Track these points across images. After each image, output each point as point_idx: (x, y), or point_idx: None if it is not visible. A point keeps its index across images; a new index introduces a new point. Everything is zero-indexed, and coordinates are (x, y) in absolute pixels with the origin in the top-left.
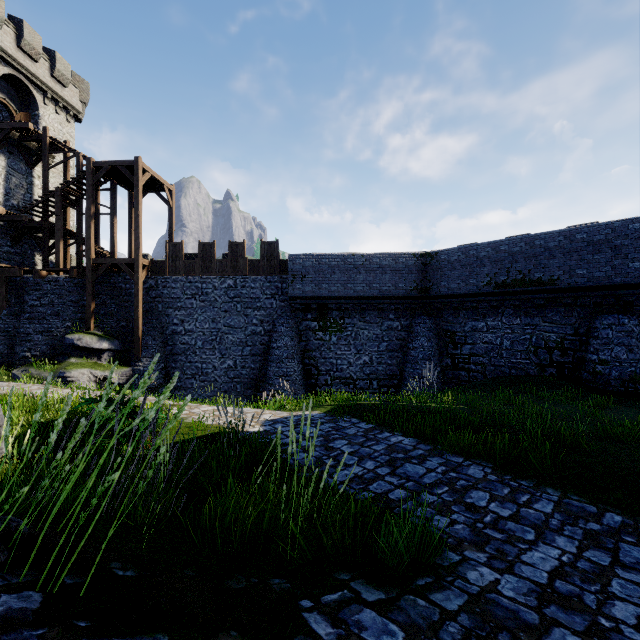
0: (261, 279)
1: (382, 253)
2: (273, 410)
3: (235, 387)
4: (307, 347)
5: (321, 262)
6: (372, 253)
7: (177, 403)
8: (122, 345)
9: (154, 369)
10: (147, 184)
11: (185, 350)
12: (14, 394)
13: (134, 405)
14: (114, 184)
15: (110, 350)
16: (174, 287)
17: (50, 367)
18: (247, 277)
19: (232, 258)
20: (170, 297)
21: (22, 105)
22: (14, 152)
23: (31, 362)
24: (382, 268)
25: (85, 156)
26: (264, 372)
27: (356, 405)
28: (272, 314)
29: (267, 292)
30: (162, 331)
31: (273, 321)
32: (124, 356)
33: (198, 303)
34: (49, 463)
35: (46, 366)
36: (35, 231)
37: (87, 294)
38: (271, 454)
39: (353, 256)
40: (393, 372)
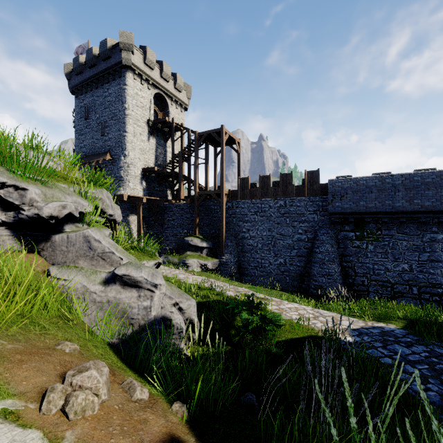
0: (305, 199)
1: (424, 171)
2: (343, 314)
3: (285, 278)
4: (344, 253)
5: (358, 184)
6: (412, 172)
7: (265, 297)
8: (213, 244)
9: (231, 261)
10: (225, 141)
11: (250, 249)
12: (171, 277)
13: (260, 309)
14: (207, 144)
15: (207, 247)
16: (243, 207)
17: (178, 256)
18: (294, 198)
19: (282, 185)
20: (240, 214)
21: (161, 108)
22: (159, 135)
23: (168, 252)
24: (424, 185)
25: (192, 130)
26: (308, 270)
27: (432, 324)
28: (314, 226)
29: (310, 209)
30: (235, 236)
31: (315, 231)
32: (214, 251)
33: (258, 218)
34: (212, 342)
35: (175, 255)
36: (167, 177)
37: (194, 213)
38: (382, 375)
39: (391, 176)
40: (436, 281)
